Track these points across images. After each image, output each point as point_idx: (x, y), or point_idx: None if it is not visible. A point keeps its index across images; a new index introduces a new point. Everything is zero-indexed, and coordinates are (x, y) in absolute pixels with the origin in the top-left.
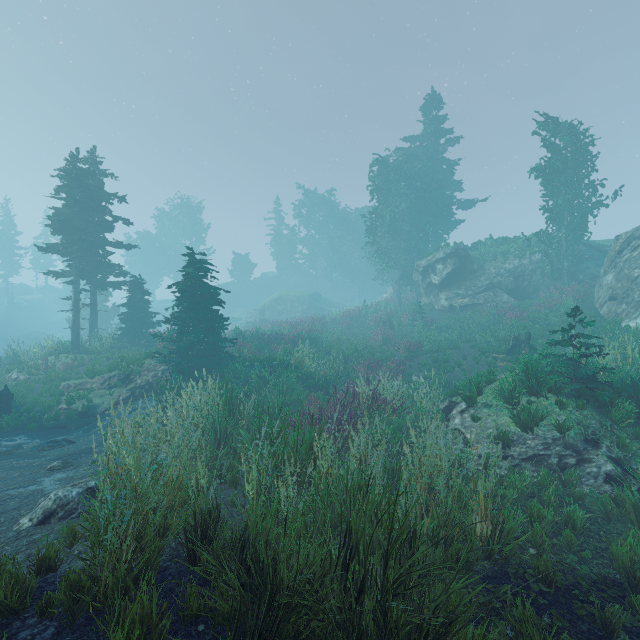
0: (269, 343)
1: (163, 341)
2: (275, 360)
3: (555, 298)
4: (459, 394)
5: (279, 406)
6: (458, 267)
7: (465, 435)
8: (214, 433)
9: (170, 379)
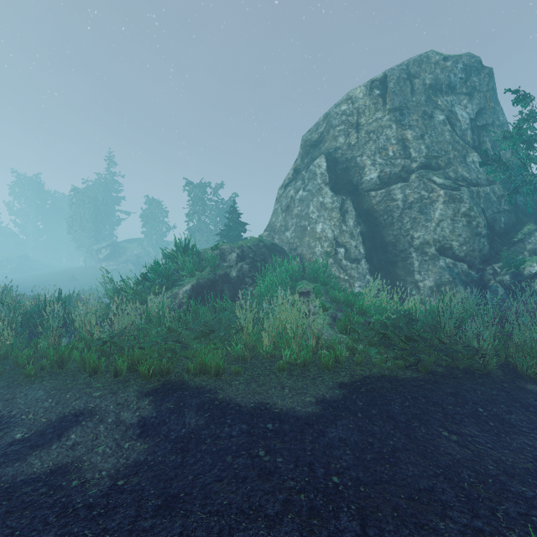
0: None
1: None
2: None
3: None
4: None
5: None
6: (112, 251)
7: None
8: None
9: None
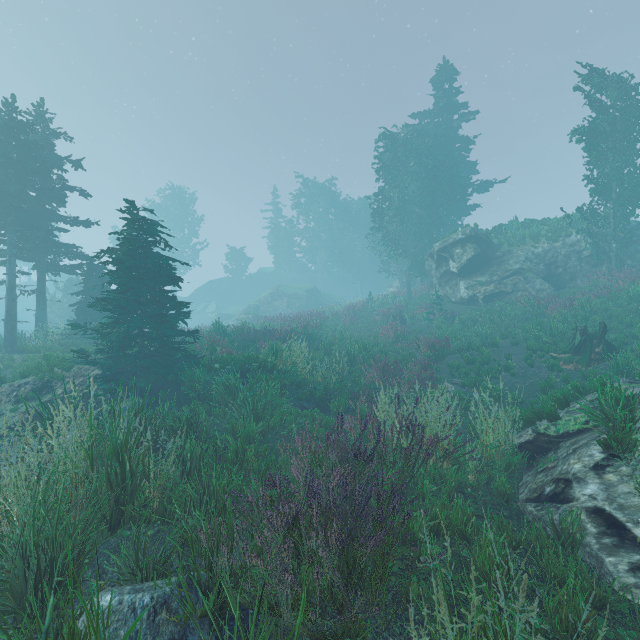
0: (256, 340)
1: (87, 334)
2: (256, 361)
3: (607, 285)
4: (548, 420)
5: (235, 450)
6: (480, 252)
7: (630, 530)
8: (21, 561)
9: (104, 388)
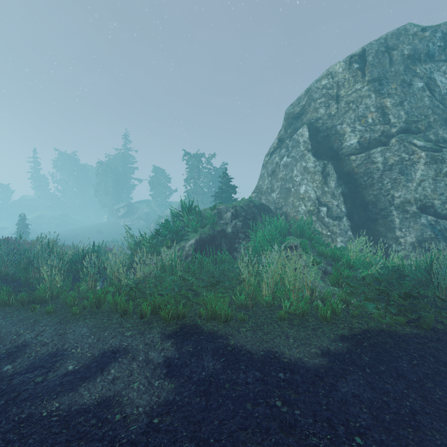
0: None
1: None
2: None
3: None
4: None
5: None
6: (128, 210)
7: None
8: None
9: None
